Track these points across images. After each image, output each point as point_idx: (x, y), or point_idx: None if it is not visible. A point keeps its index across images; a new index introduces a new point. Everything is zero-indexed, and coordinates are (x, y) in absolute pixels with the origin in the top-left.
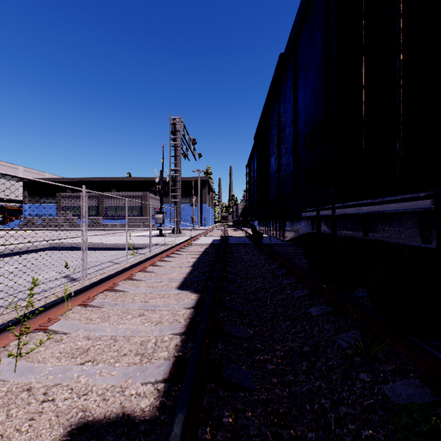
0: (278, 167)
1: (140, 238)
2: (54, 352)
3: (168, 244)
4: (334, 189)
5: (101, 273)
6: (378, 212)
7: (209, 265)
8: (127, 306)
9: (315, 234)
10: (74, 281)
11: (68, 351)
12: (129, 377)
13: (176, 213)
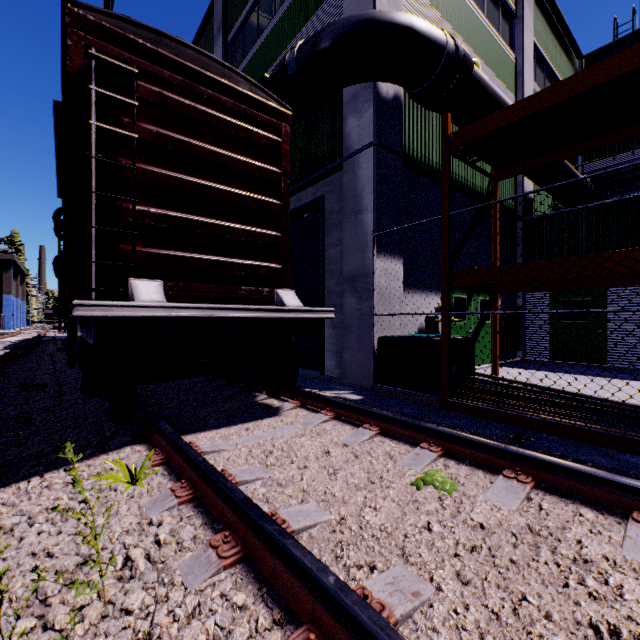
0: None
1: None
2: None
3: None
4: None
5: None
6: None
7: None
8: None
9: None
10: None
11: None
12: None
13: None
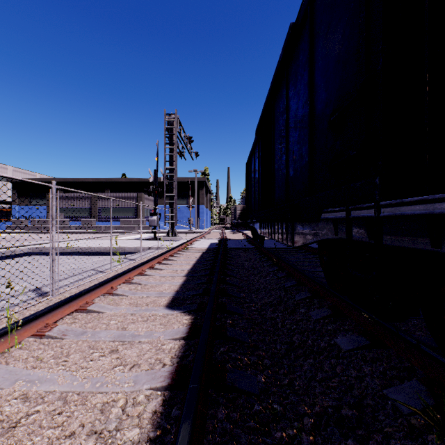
0: (287, 160)
1: (133, 241)
2: None
3: (162, 249)
4: (380, 180)
5: (78, 286)
6: None
7: (206, 274)
8: (98, 336)
9: (338, 241)
10: (43, 296)
11: None
12: None
13: (171, 215)
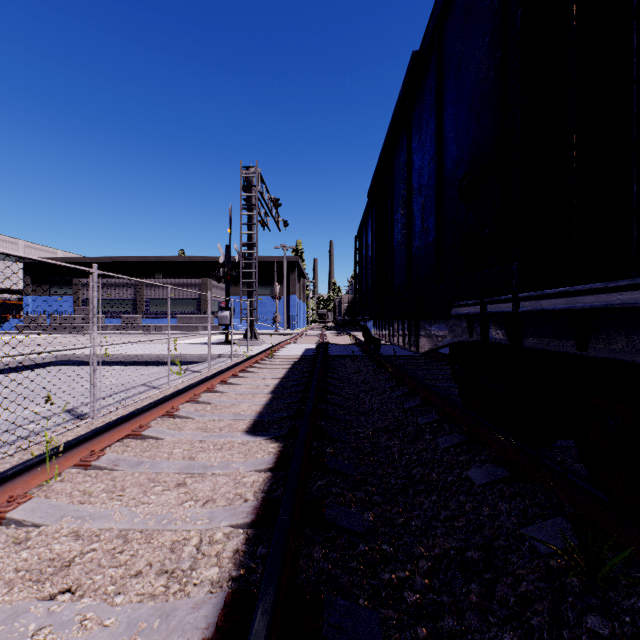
0: (409, 235)
1: (196, 346)
2: (5, 569)
3: (237, 357)
4: (518, 267)
5: (126, 405)
6: (623, 306)
7: (299, 391)
8: (159, 466)
9: (473, 344)
10: (80, 419)
11: (32, 567)
12: (138, 633)
13: (250, 310)
